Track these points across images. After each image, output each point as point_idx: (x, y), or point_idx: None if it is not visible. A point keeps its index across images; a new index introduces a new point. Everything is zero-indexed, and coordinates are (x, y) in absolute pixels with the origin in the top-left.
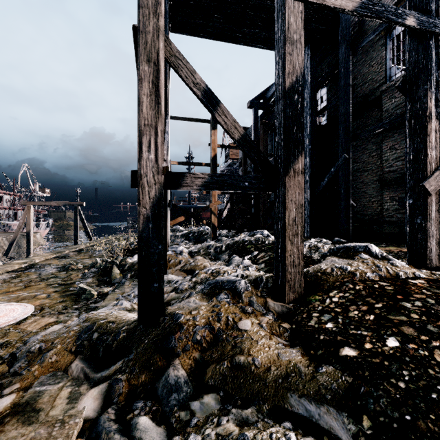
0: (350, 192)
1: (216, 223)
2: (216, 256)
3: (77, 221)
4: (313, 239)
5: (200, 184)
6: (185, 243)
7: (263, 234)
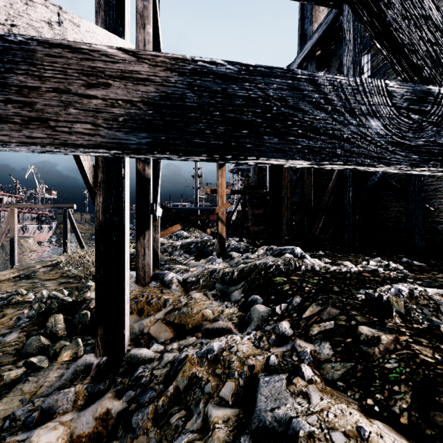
0: (424, 190)
1: (224, 233)
2: (223, 290)
3: (67, 226)
4: (372, 262)
5: (119, 114)
6: (184, 257)
7: (295, 254)
